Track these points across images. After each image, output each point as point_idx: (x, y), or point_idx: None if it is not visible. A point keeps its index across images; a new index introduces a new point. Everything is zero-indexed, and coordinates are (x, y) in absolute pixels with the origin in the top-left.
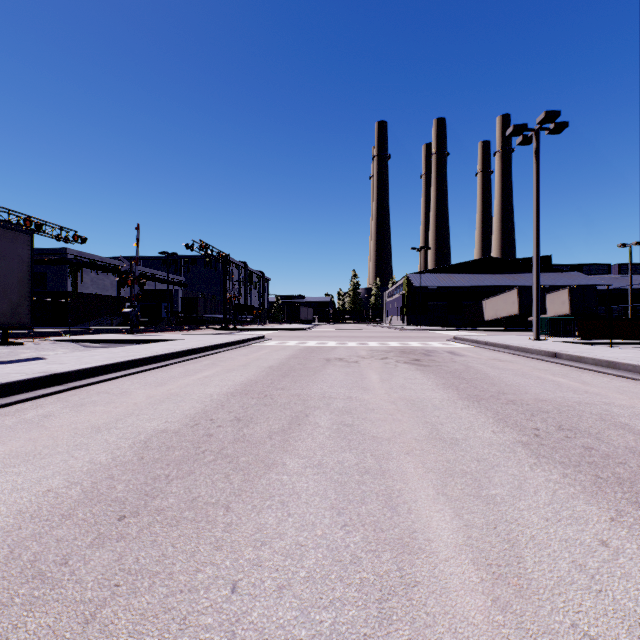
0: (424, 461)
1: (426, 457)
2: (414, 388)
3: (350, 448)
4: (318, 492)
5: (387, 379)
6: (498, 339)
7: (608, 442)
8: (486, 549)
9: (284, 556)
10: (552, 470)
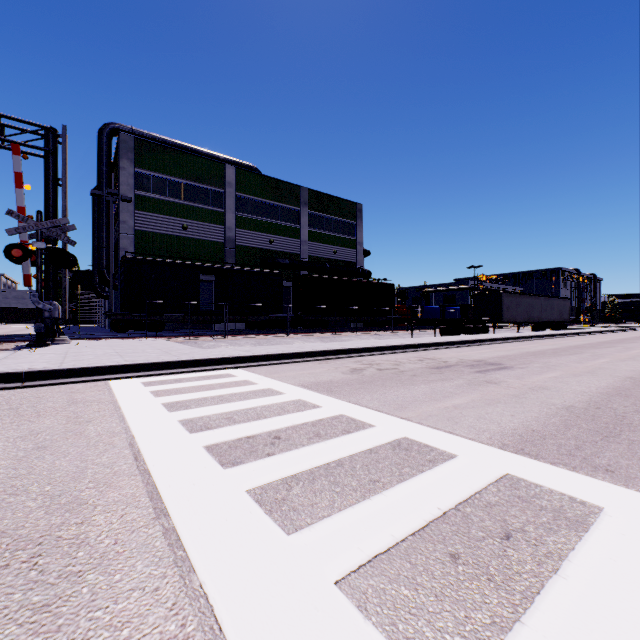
0: None
1: None
2: None
3: None
4: None
5: None
6: None
7: None
8: None
9: None
10: None
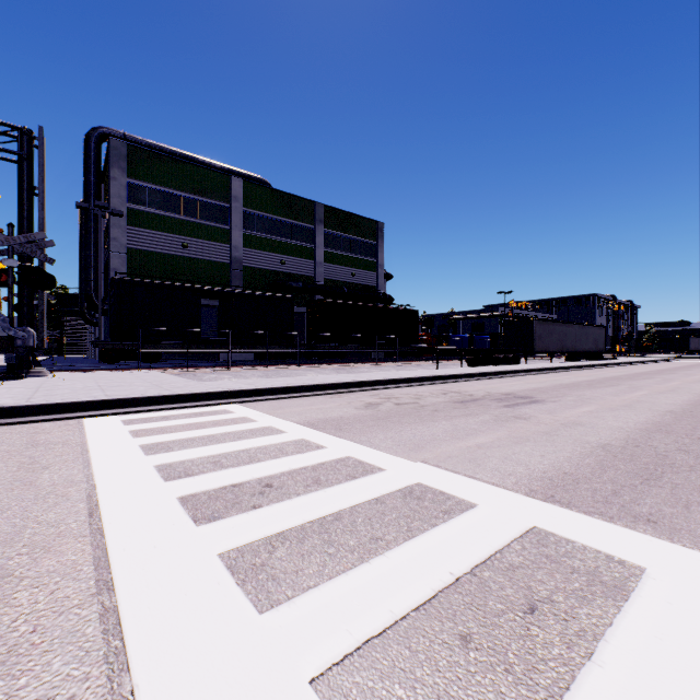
0: None
1: None
2: None
3: None
4: None
5: None
6: None
7: None
8: None
9: None
10: None
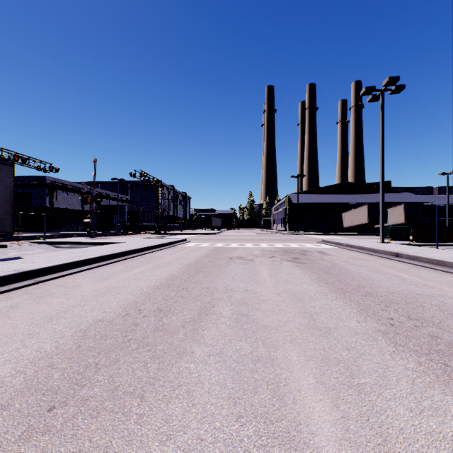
0: (305, 349)
1: (306, 345)
2: (295, 282)
3: (246, 337)
4: (218, 381)
5: (274, 274)
6: (354, 242)
7: (449, 331)
8: (362, 444)
9: (185, 452)
10: (408, 358)
